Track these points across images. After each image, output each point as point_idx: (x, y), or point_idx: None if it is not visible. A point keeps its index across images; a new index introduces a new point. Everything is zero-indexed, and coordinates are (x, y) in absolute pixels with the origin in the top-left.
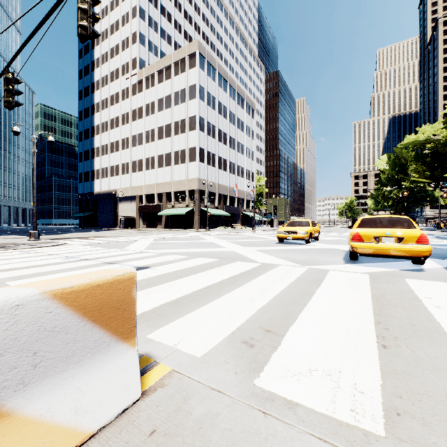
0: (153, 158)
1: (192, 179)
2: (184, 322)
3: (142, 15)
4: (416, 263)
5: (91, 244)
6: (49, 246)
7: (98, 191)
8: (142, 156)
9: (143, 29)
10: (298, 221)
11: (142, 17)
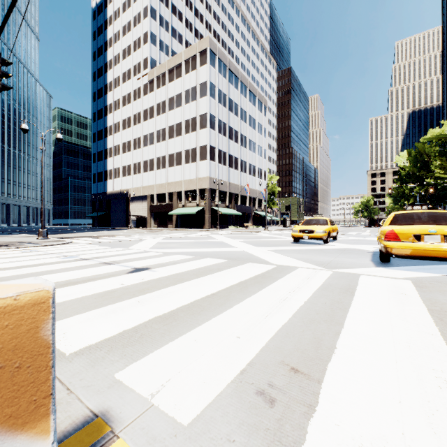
0: (164, 157)
1: (203, 177)
2: (173, 350)
3: (154, 14)
4: None
5: (96, 243)
6: (54, 244)
7: (111, 191)
8: (153, 156)
9: (154, 29)
10: (315, 219)
11: (153, 17)
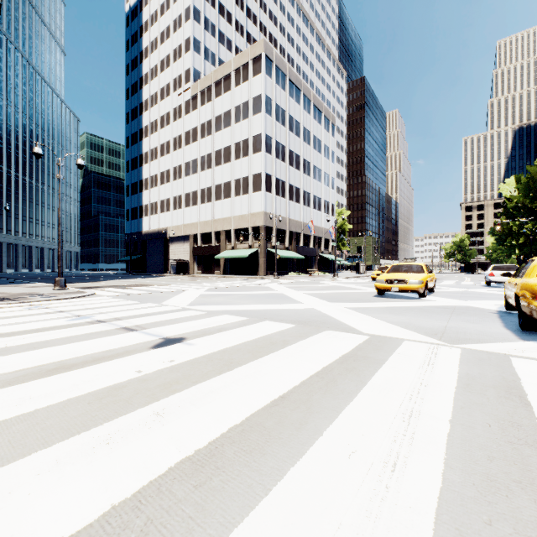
0: (209, 188)
1: (256, 213)
2: None
3: (197, 16)
4: None
5: (123, 296)
6: (70, 298)
7: (147, 230)
8: (196, 187)
9: (198, 34)
10: (405, 265)
11: (196, 19)
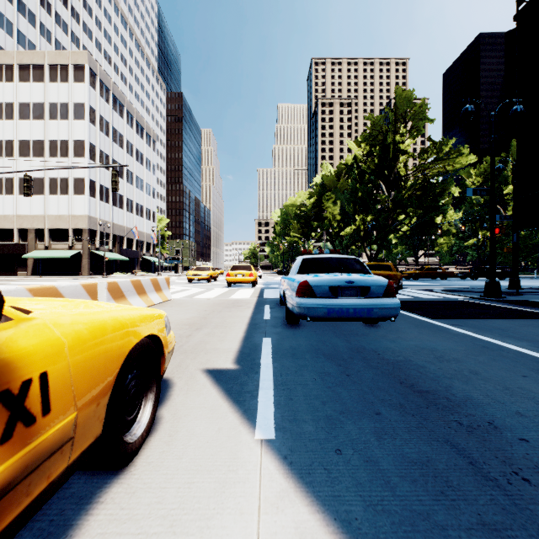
0: (10, 179)
1: (79, 215)
2: None
3: None
4: (253, 286)
5: None
6: None
7: None
8: None
9: None
10: (203, 267)
11: None
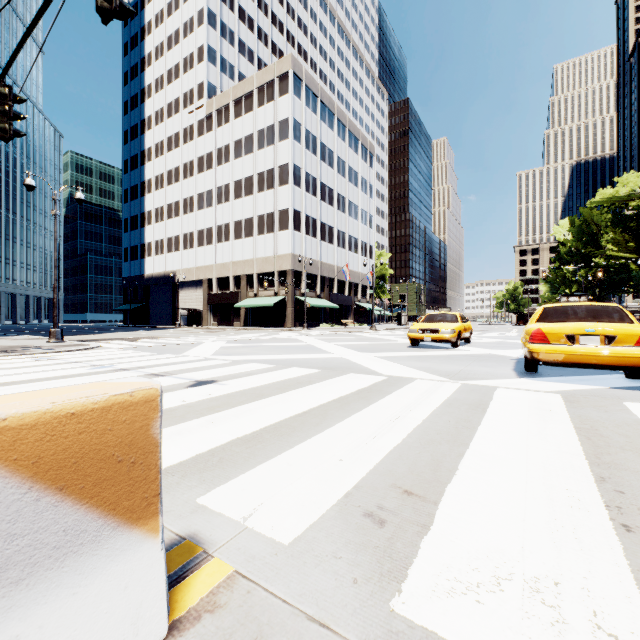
0: (227, 225)
1: (283, 255)
2: (262, 474)
3: (212, 20)
4: (633, 377)
5: (135, 348)
6: (75, 350)
7: (151, 273)
8: (211, 223)
9: (213, 41)
10: (440, 315)
11: (211, 24)
